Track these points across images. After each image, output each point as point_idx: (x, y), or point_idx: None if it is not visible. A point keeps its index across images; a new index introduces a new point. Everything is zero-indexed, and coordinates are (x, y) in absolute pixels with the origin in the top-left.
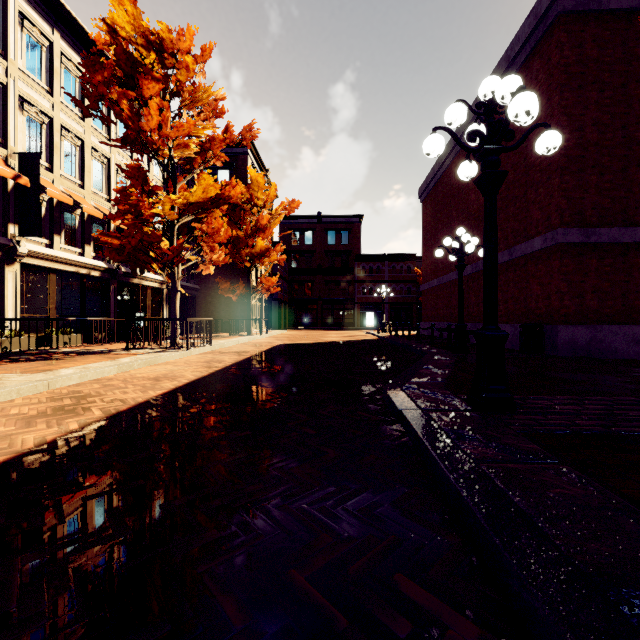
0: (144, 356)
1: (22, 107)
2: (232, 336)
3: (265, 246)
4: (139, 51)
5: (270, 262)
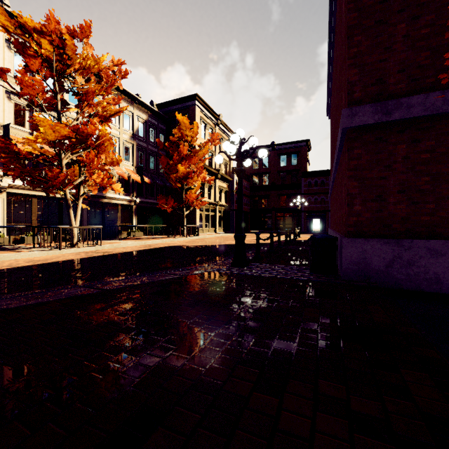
0: (7, 254)
1: (10, 98)
2: (166, 238)
3: (185, 170)
4: (25, 40)
5: (229, 183)
